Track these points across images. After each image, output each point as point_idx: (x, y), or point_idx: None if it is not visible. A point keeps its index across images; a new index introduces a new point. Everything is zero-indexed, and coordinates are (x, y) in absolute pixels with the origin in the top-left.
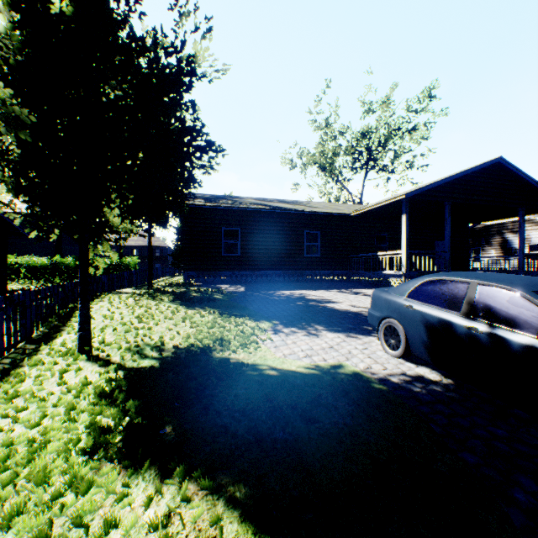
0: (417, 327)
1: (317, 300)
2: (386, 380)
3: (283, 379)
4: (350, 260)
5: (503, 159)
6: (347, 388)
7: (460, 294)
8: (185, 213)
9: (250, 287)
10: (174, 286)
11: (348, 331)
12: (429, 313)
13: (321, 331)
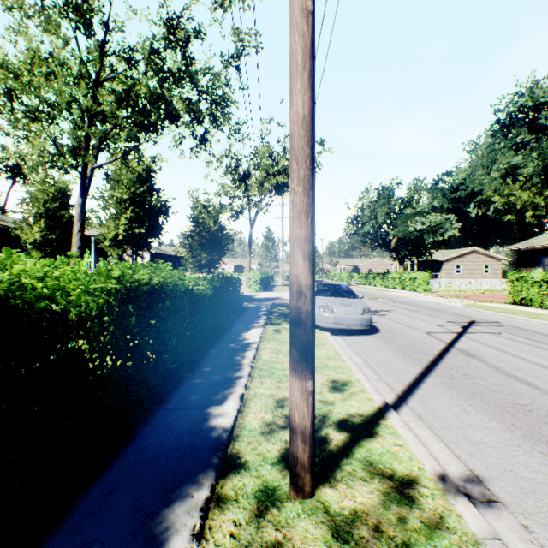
0: None
1: None
2: None
3: None
4: None
5: None
6: None
7: None
8: None
9: None
10: None
11: None
12: None
13: None
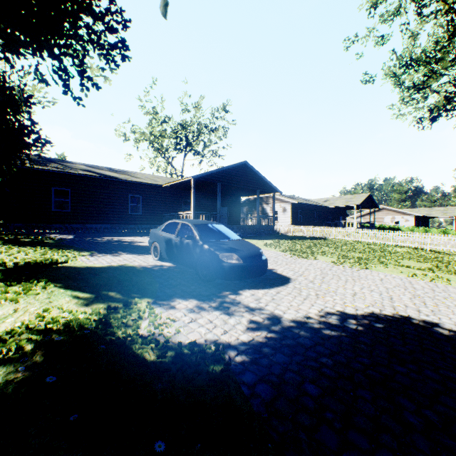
0: (163, 244)
1: (130, 242)
2: (145, 267)
3: (89, 268)
4: (165, 217)
5: (247, 162)
6: (123, 269)
7: (177, 227)
8: (12, 172)
9: (79, 236)
10: (1, 235)
11: (140, 254)
12: (167, 236)
13: (123, 254)
